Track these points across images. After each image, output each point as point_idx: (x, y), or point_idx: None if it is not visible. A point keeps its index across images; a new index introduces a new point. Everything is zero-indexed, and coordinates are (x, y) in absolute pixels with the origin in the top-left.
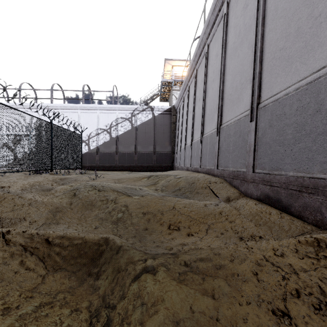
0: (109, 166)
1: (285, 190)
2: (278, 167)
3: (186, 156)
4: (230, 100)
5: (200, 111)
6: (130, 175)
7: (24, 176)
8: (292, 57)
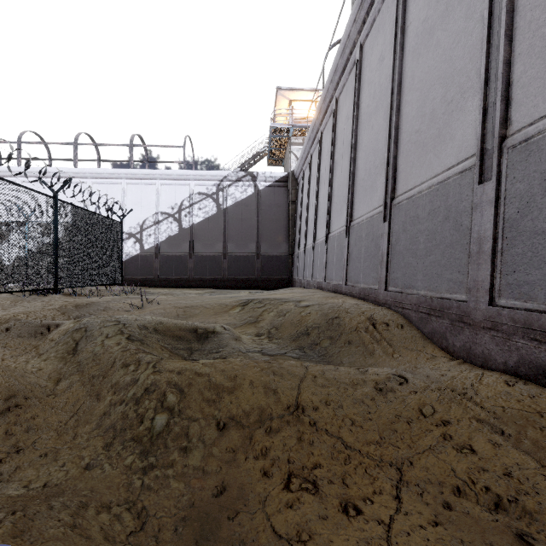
0: (177, 280)
1: None
2: None
3: (316, 261)
4: (417, 144)
5: (345, 176)
6: (210, 298)
7: (12, 300)
8: None
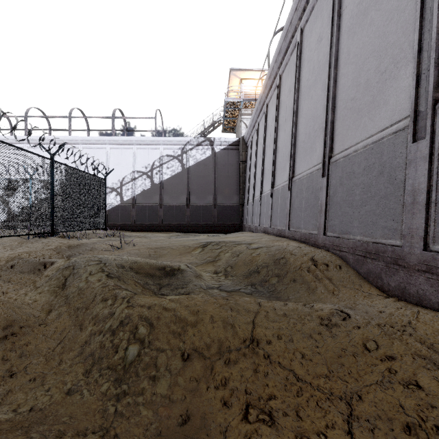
0: (149, 225)
1: None
2: None
3: (262, 210)
4: (352, 110)
5: (287, 139)
6: (176, 241)
7: (19, 241)
8: None
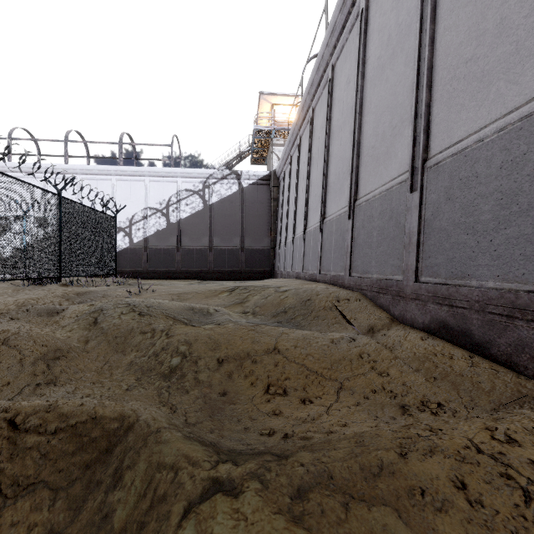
0: (165, 272)
1: (479, 314)
2: (465, 272)
3: (295, 254)
4: (373, 157)
5: (319, 178)
6: (199, 287)
7: (13, 289)
8: (490, 73)
